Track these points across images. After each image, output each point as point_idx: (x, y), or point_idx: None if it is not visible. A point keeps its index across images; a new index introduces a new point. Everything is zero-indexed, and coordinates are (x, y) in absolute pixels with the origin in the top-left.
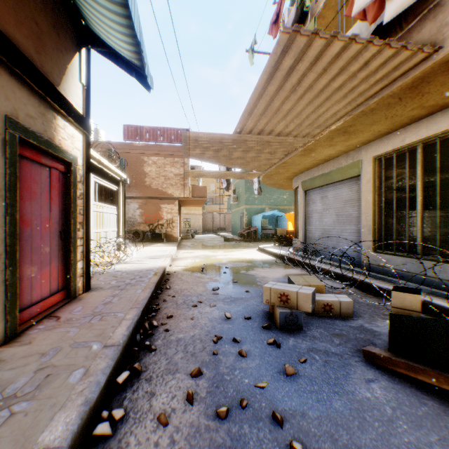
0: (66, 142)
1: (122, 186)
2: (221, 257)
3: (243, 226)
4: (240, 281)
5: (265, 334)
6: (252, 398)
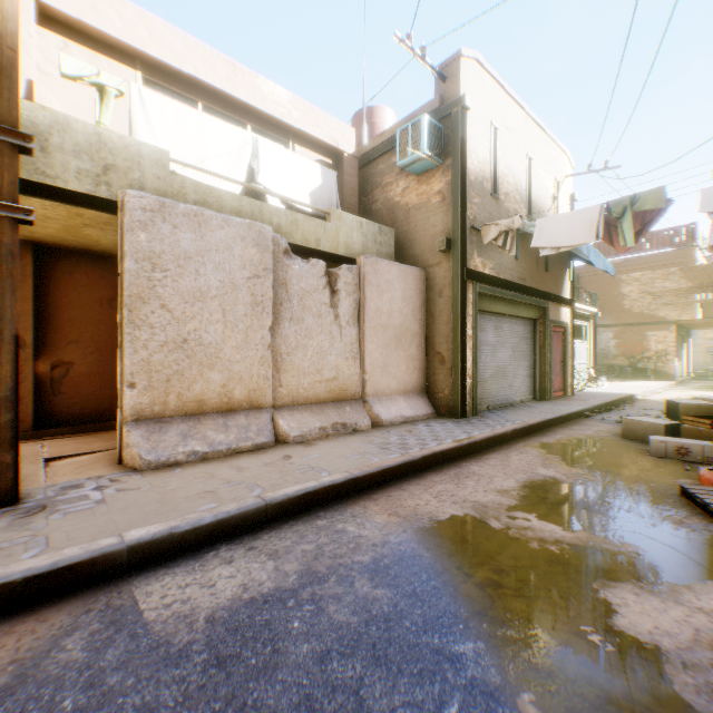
0: (563, 317)
1: (591, 320)
2: None
3: None
4: None
5: None
6: None
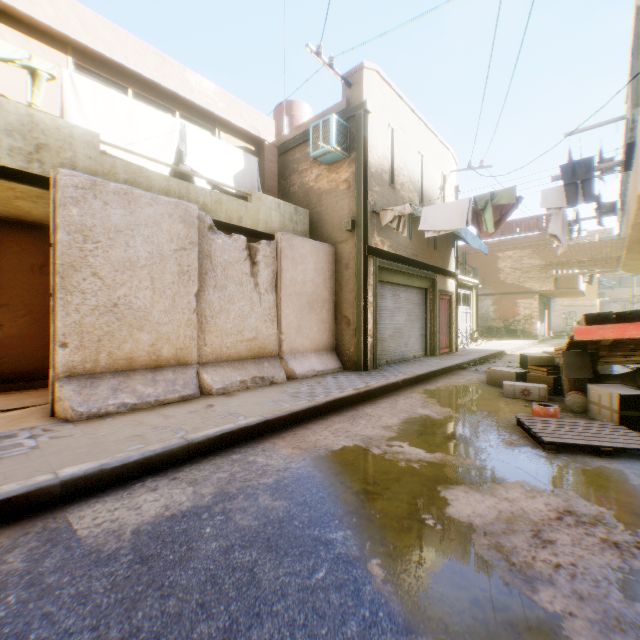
0: (450, 287)
1: (474, 290)
2: None
3: None
4: None
5: None
6: None
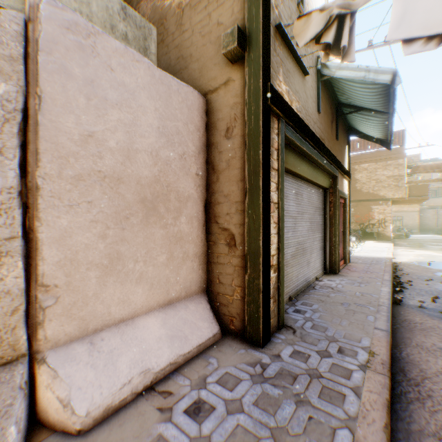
0: (344, 189)
1: None
2: None
3: None
4: None
5: None
6: None
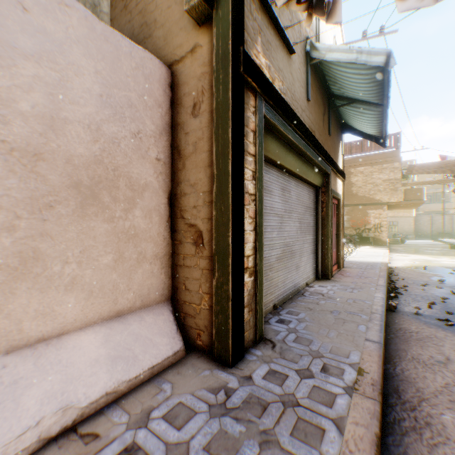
0: (338, 189)
1: None
2: (445, 262)
3: None
4: None
5: None
6: None
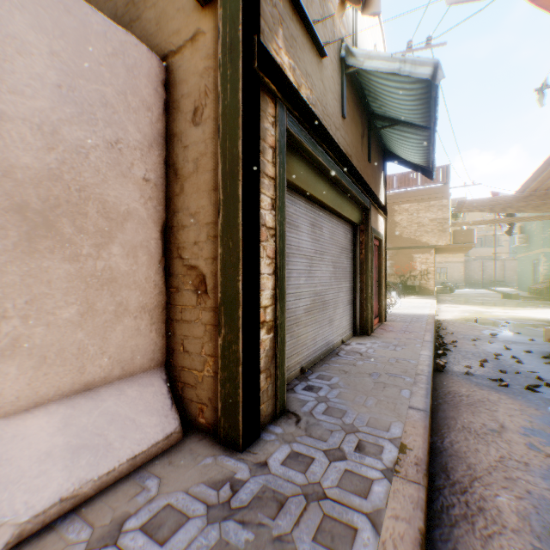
0: (380, 228)
1: None
2: (497, 313)
3: (537, 278)
4: (523, 333)
5: (542, 360)
6: (523, 373)
